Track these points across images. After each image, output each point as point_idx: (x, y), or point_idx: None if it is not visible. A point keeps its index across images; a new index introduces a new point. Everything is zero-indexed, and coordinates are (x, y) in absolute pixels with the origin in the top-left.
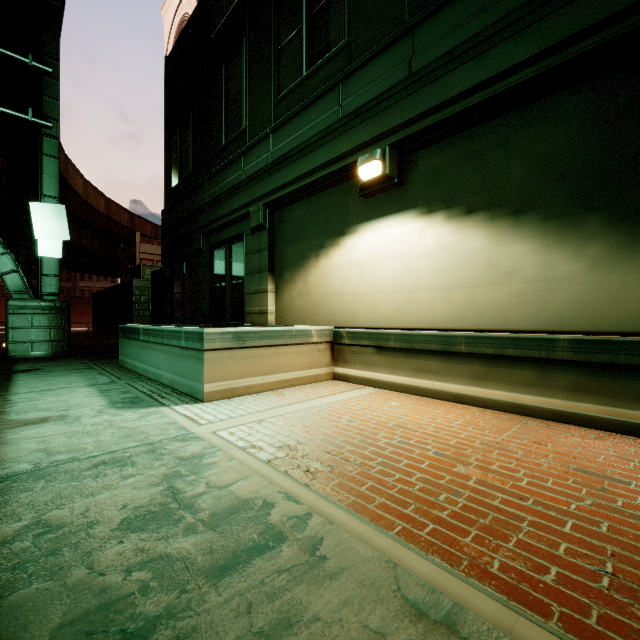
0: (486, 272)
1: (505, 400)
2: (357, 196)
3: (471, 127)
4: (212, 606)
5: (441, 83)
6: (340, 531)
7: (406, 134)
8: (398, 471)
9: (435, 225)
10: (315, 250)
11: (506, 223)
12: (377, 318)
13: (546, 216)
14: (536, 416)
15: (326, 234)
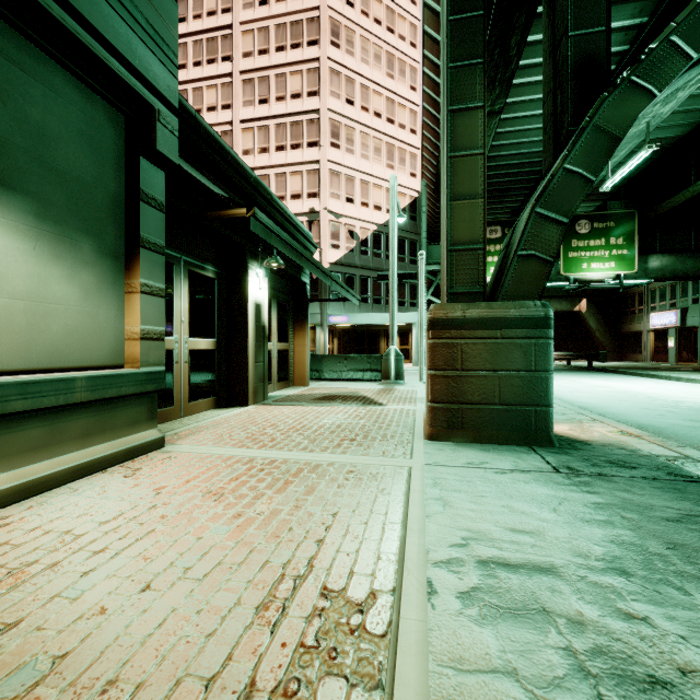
0: None
1: (9, 486)
2: None
3: None
4: (558, 560)
5: None
6: (430, 542)
7: None
8: (294, 542)
9: None
10: None
11: None
12: None
13: (41, 213)
14: (54, 486)
15: None
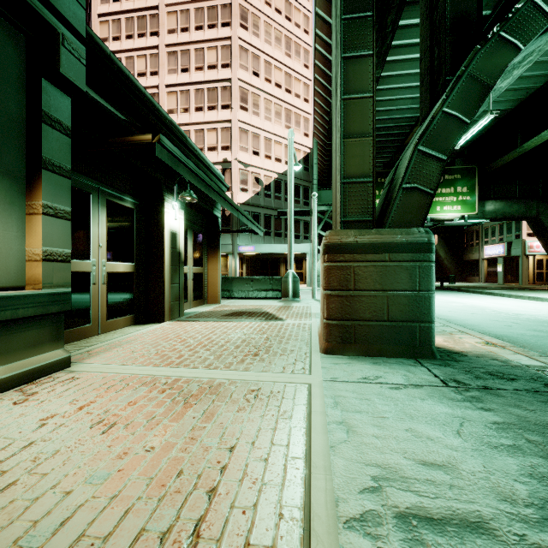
0: None
1: None
2: None
3: None
4: (485, 508)
5: None
6: (338, 486)
7: None
8: (181, 494)
9: None
10: None
11: None
12: None
13: None
14: None
15: None
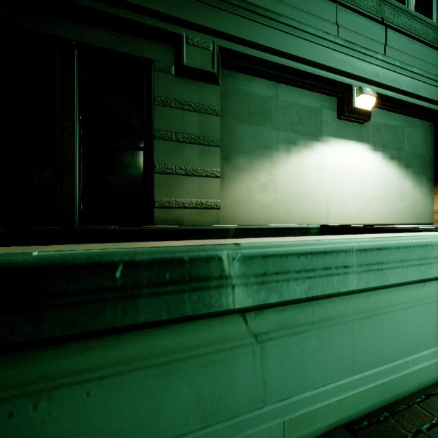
0: (397, 193)
1: None
2: (330, 112)
3: (394, 112)
4: None
5: (399, 77)
6: None
7: (383, 93)
8: None
9: (378, 159)
10: (286, 144)
11: (403, 170)
12: (345, 217)
13: (414, 172)
14: None
15: (299, 132)
